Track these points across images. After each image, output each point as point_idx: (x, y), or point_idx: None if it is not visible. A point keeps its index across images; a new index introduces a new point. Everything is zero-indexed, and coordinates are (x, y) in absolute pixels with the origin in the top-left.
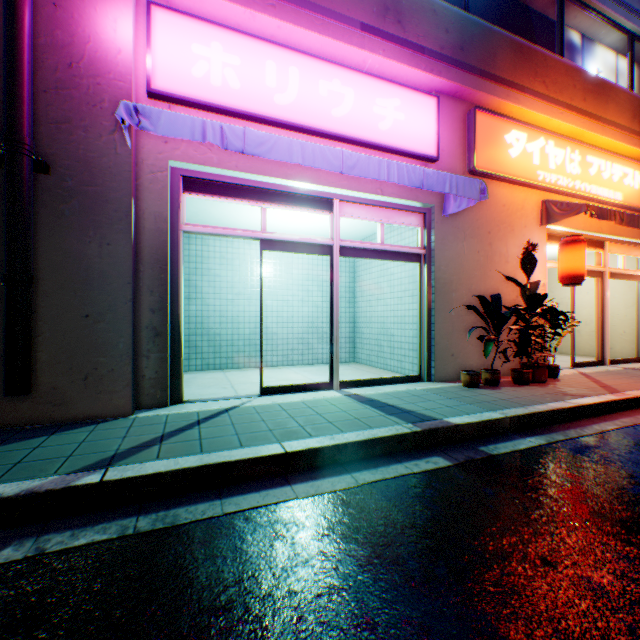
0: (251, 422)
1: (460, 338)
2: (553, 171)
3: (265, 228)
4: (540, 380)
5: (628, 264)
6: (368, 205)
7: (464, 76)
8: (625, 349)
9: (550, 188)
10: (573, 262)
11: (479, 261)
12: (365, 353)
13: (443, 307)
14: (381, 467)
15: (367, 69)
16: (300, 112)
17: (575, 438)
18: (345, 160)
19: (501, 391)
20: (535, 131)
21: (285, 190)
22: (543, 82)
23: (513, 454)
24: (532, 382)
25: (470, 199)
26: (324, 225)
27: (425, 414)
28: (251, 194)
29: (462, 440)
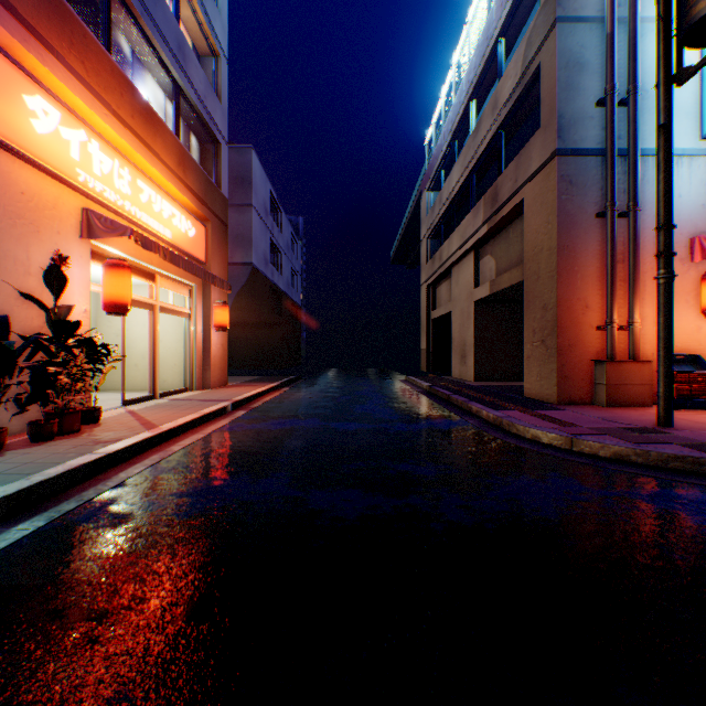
0: None
1: None
2: (100, 178)
3: None
4: (76, 429)
5: (180, 301)
6: None
7: None
8: (178, 381)
9: (96, 197)
10: (120, 289)
11: None
12: None
13: None
14: None
15: None
16: None
17: (94, 499)
18: None
19: (5, 459)
20: (75, 117)
21: None
22: (86, 63)
23: None
24: (64, 434)
25: None
26: None
27: None
28: None
29: None
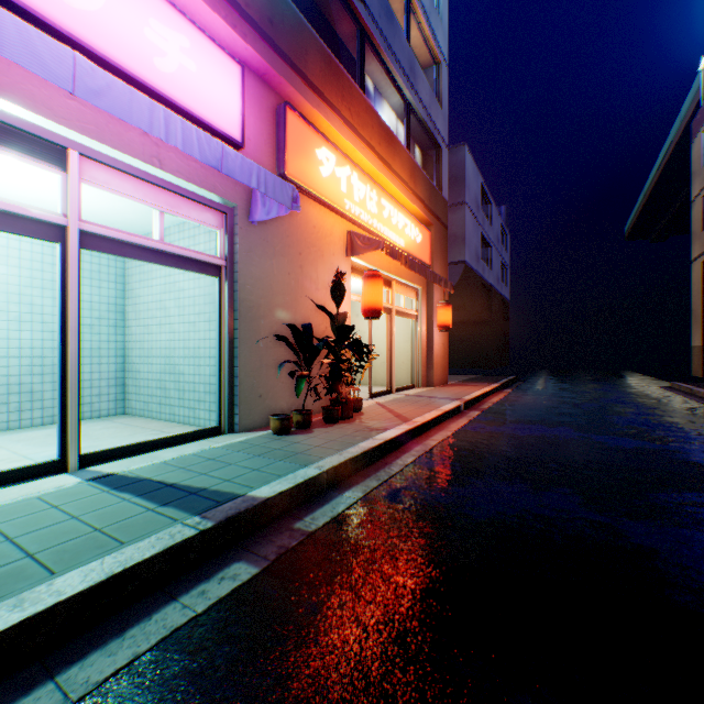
0: None
1: (270, 375)
2: (358, 204)
3: None
4: (349, 416)
5: (406, 304)
6: (139, 178)
7: (275, 58)
8: (404, 378)
9: (355, 220)
10: (374, 296)
11: (291, 285)
12: (143, 400)
13: (250, 337)
14: (135, 627)
15: None
16: None
17: (387, 480)
18: (81, 73)
19: (315, 435)
20: (343, 157)
21: None
22: (350, 110)
23: (334, 523)
24: (342, 419)
25: (282, 207)
26: None
27: (223, 490)
28: None
29: (274, 519)
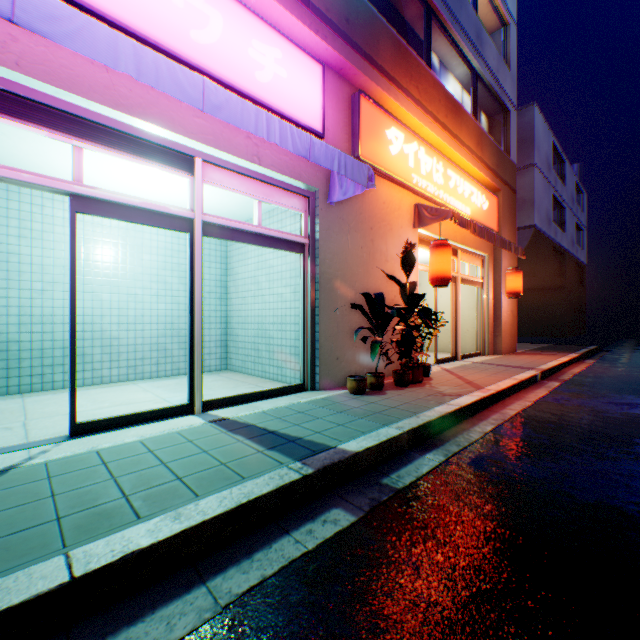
0: (24, 504)
1: (345, 340)
2: (424, 177)
3: (80, 178)
4: (418, 380)
5: (471, 272)
6: (243, 175)
7: (350, 52)
8: (469, 345)
9: (422, 193)
10: (442, 265)
11: (363, 257)
12: (240, 359)
13: (329, 305)
14: (259, 552)
15: (241, 0)
16: (140, 14)
17: (467, 447)
18: (208, 93)
19: (388, 396)
20: (411, 134)
21: (116, 127)
22: (417, 88)
23: (420, 483)
24: (412, 383)
25: (357, 186)
26: (186, 199)
27: (316, 441)
28: (52, 119)
29: (362, 472)
